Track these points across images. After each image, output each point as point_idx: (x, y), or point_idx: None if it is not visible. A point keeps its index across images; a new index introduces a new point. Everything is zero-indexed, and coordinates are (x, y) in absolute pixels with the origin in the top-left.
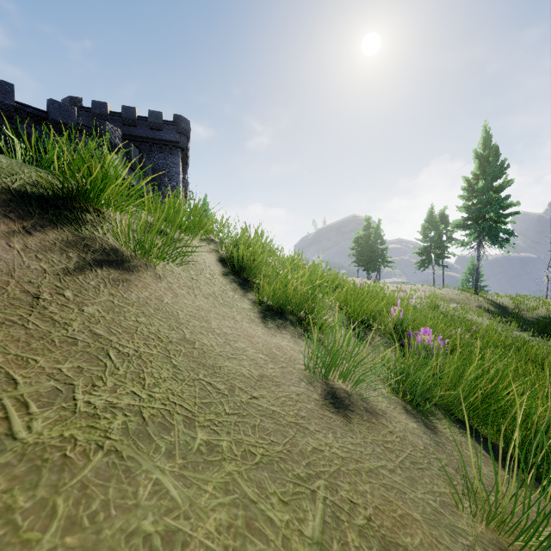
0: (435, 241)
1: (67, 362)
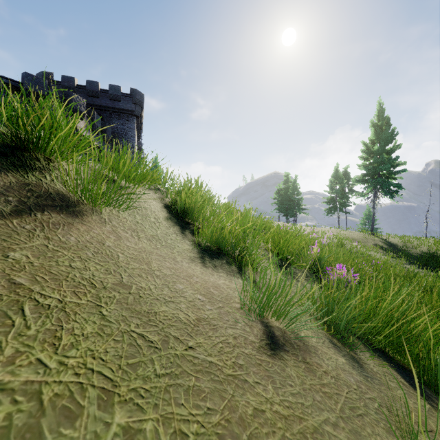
0: (339, 193)
1: None
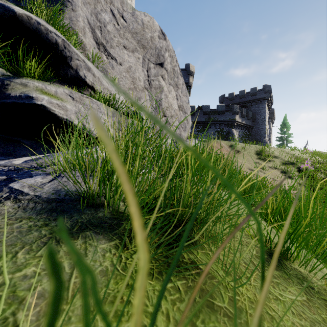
0: None
1: (236, 156)
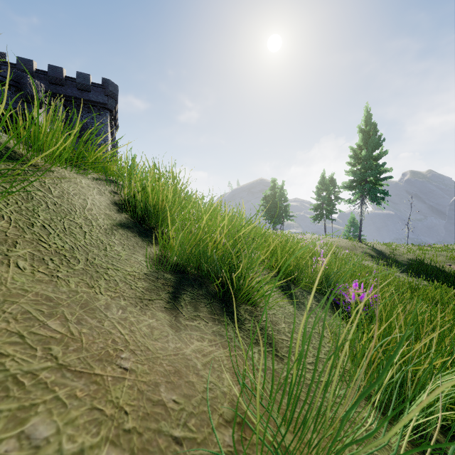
0: (326, 199)
1: None
